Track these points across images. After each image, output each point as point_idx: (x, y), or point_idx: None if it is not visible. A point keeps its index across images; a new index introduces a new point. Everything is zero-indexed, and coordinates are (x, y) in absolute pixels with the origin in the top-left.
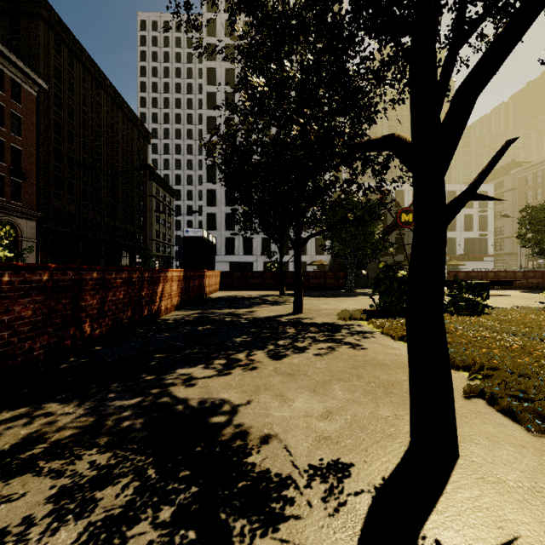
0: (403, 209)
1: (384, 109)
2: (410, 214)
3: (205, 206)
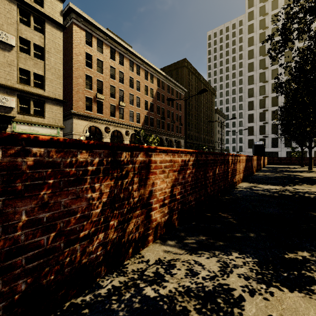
0: None
1: None
2: None
3: (247, 123)
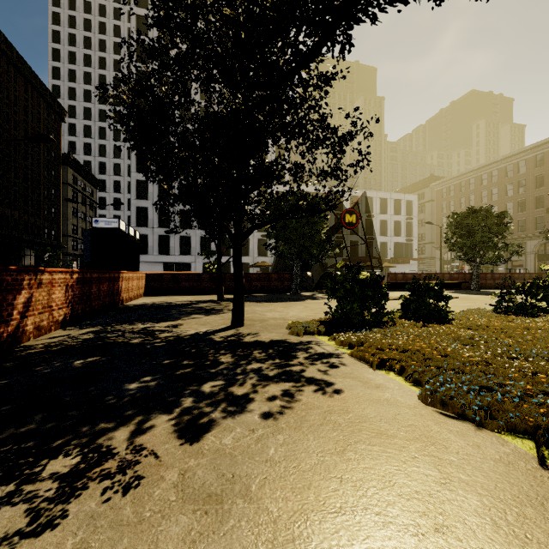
0: (347, 210)
1: (342, 77)
2: (353, 215)
3: (134, 199)
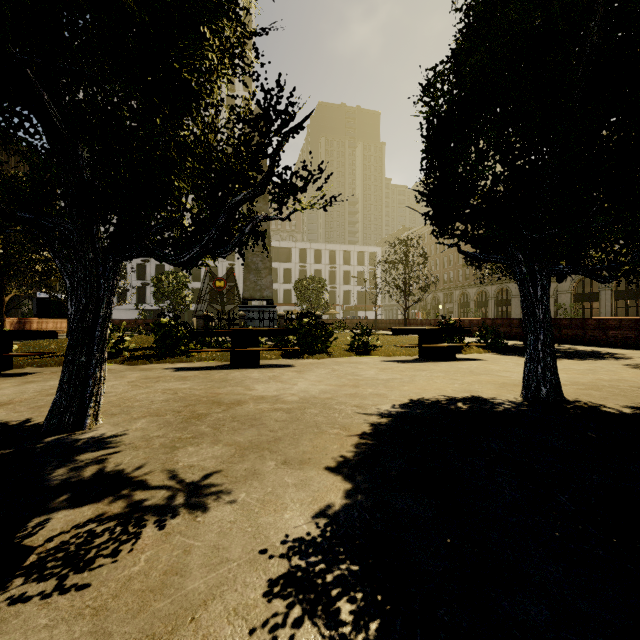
0: (217, 279)
1: None
2: (222, 281)
3: None
